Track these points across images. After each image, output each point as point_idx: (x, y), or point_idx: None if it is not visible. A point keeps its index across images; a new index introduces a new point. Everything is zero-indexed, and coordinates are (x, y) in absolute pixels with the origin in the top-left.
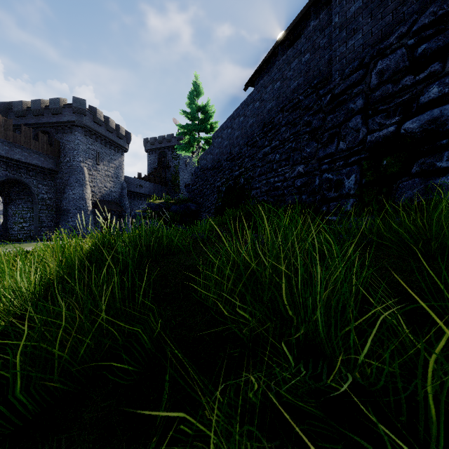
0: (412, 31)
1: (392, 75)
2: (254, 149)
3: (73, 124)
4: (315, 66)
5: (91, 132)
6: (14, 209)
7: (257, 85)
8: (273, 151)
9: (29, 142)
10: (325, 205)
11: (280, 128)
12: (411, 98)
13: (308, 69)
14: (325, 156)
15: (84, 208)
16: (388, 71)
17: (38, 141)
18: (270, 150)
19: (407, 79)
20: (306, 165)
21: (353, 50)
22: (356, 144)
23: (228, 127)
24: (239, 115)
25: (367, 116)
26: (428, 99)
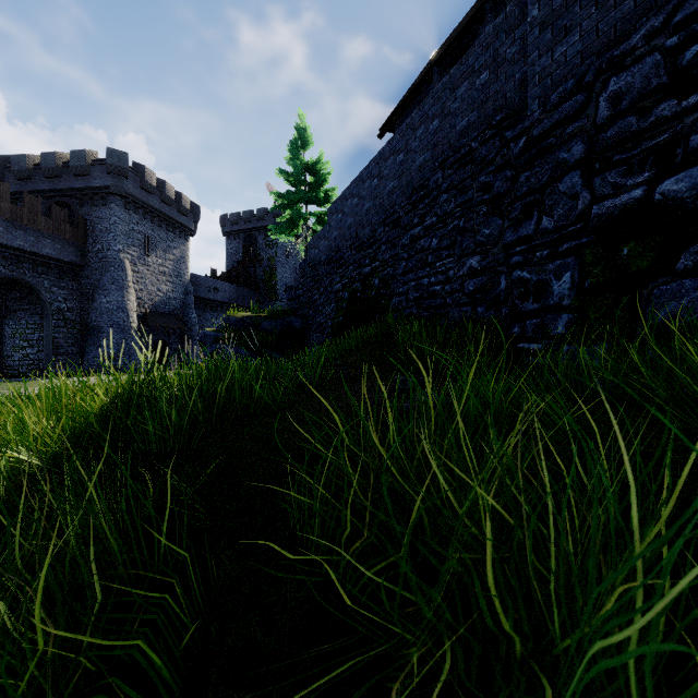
0: (674, 23)
1: (637, 100)
2: (395, 231)
3: (107, 191)
4: (498, 91)
5: (136, 205)
6: (13, 326)
7: (401, 127)
8: (428, 233)
9: (36, 220)
10: (518, 323)
11: (438, 196)
12: (673, 139)
13: (486, 98)
14: (516, 242)
15: (125, 324)
16: (629, 95)
17: (52, 218)
18: (422, 232)
19: (665, 107)
20: (484, 257)
21: (565, 63)
22: (571, 220)
23: (353, 195)
24: (371, 175)
25: (592, 172)
26: None
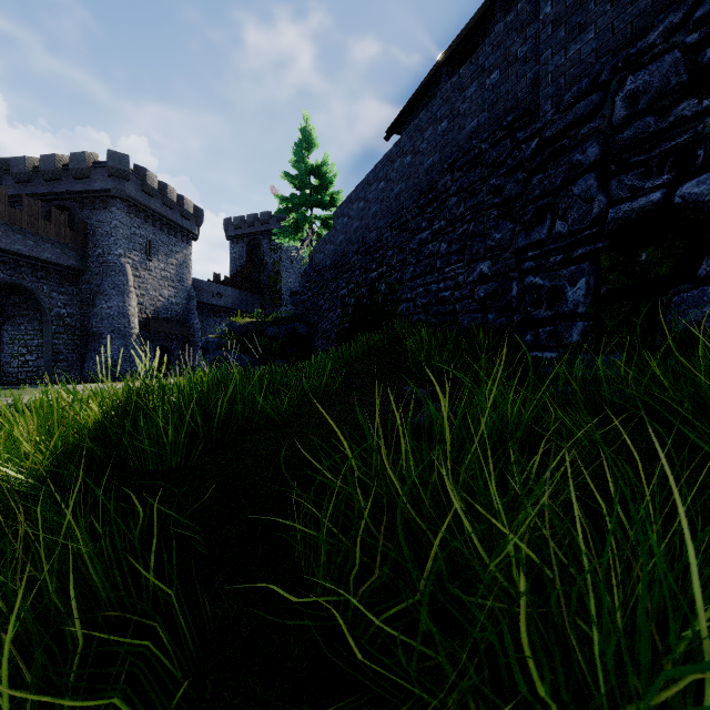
0: (695, 20)
1: (655, 100)
2: (403, 235)
3: (108, 195)
4: (509, 92)
5: (138, 208)
6: (12, 332)
7: (409, 128)
8: (436, 237)
9: (35, 224)
10: (531, 331)
11: (447, 199)
12: (693, 140)
13: (496, 98)
14: (528, 246)
15: (126, 330)
16: (647, 94)
17: (52, 222)
18: (430, 236)
19: (685, 106)
20: (495, 262)
21: (579, 61)
22: (586, 224)
23: (359, 198)
24: (378, 178)
25: (608, 174)
26: None
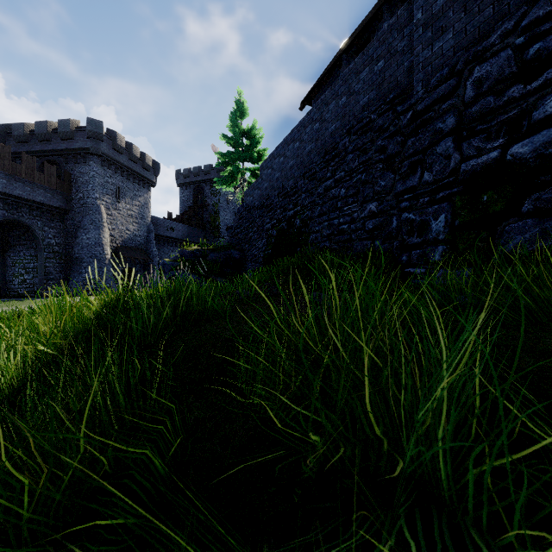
0: (522, 27)
1: (494, 84)
2: (313, 183)
3: (87, 152)
4: (391, 76)
5: (110, 162)
6: (13, 257)
7: (317, 102)
8: (338, 184)
9: (32, 174)
10: (406, 253)
11: (346, 156)
12: (520, 114)
13: (382, 80)
14: (404, 191)
15: (101, 255)
16: (488, 80)
17: (44, 173)
18: (333, 183)
19: (514, 89)
20: (380, 203)
21: (442, 55)
22: (445, 174)
23: (280, 155)
24: (294, 140)
25: (461, 138)
26: (544, 114)
